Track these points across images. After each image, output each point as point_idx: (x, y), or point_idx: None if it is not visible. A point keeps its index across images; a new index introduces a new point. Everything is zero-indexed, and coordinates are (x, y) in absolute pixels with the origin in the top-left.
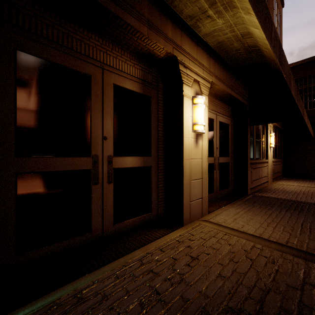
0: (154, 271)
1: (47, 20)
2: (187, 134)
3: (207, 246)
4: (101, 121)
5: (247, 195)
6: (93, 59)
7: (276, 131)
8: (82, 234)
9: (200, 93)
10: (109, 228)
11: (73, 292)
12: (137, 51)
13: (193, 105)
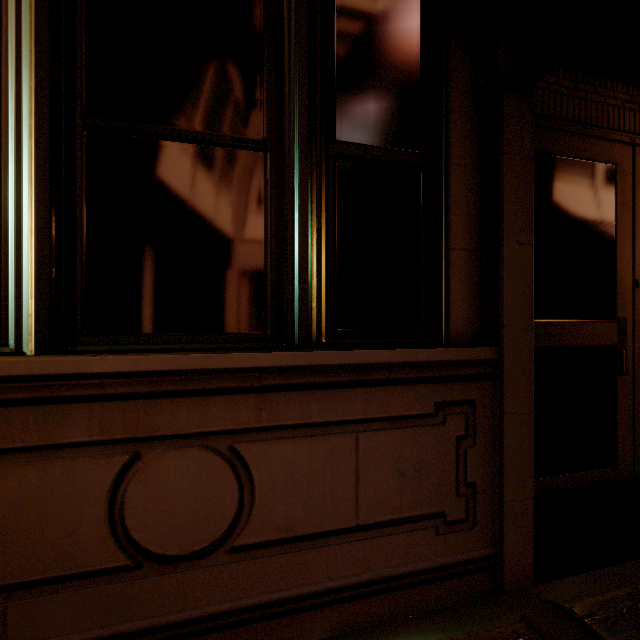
0: None
1: (559, 88)
2: None
3: None
4: (630, 250)
5: None
6: (619, 132)
7: None
8: (603, 467)
9: None
10: None
11: None
12: None
13: None
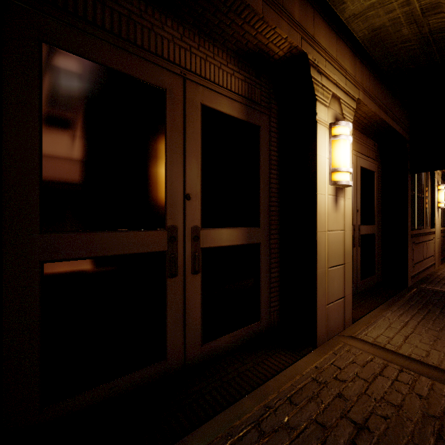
0: None
1: None
2: (322, 188)
3: (376, 398)
4: (182, 168)
5: (407, 288)
6: (169, 62)
7: (444, 182)
8: (151, 364)
9: (341, 118)
10: (194, 351)
11: None
12: (238, 49)
13: (331, 138)
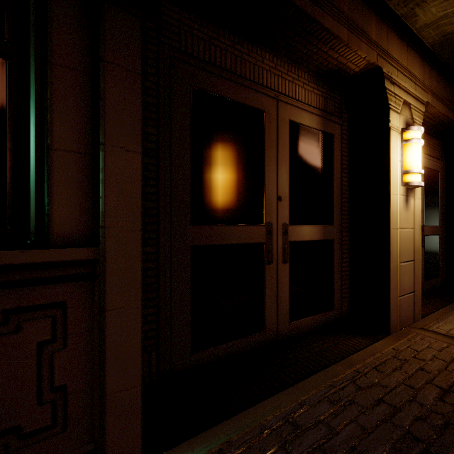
0: (386, 401)
1: (220, 43)
2: (394, 189)
3: None
4: (275, 174)
5: None
6: (267, 88)
7: None
8: (255, 332)
9: (411, 123)
10: (284, 327)
11: (279, 413)
12: (318, 69)
13: (403, 143)
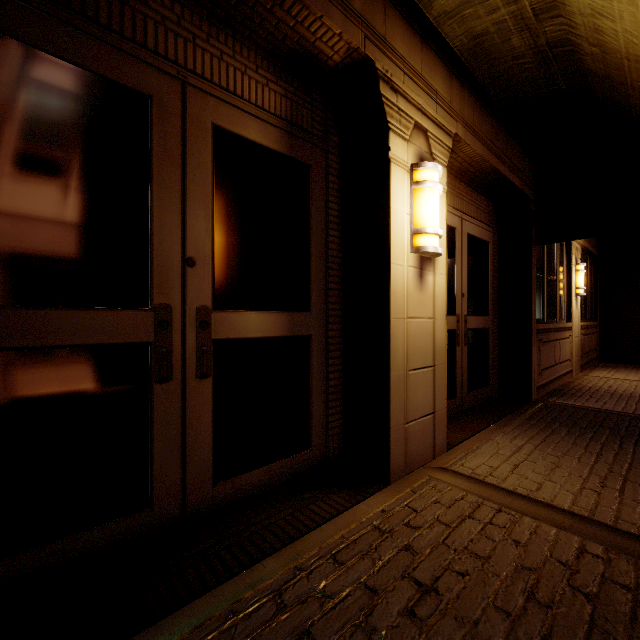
0: (314, 634)
1: None
2: (398, 257)
3: (457, 548)
4: (180, 217)
5: (531, 403)
6: (158, 56)
7: (586, 261)
8: (126, 514)
9: (428, 159)
10: (201, 494)
11: None
12: (273, 47)
13: (413, 186)
